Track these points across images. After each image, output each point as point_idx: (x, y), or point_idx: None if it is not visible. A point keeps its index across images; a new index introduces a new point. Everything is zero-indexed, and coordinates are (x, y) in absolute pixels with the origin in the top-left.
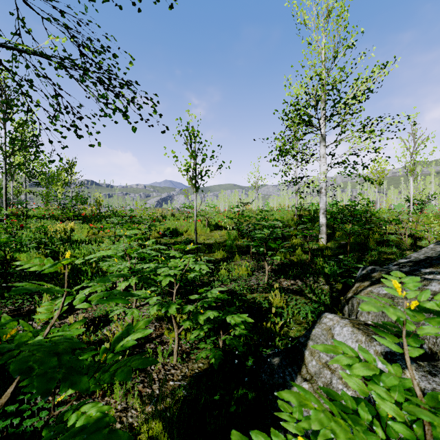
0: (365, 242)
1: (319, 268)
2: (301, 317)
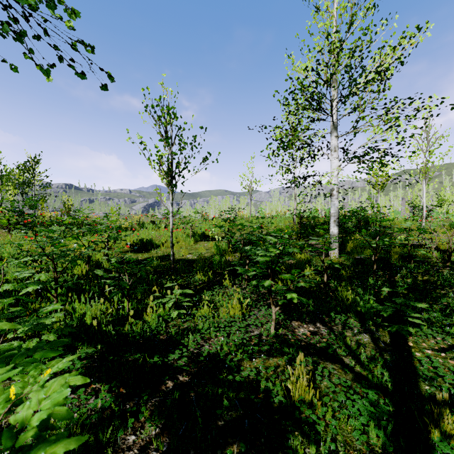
0: (384, 256)
1: (348, 304)
2: None
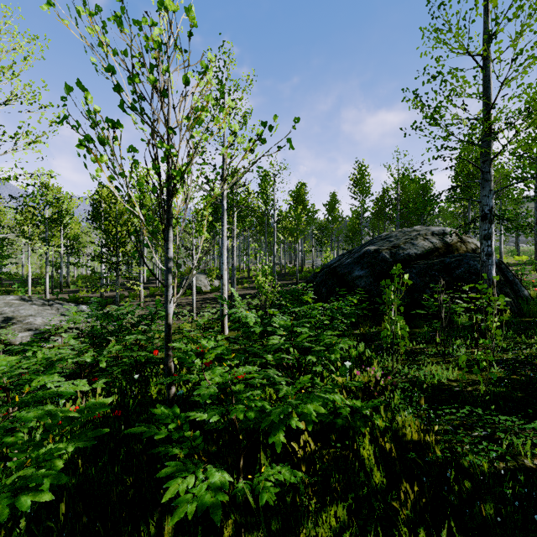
0: None
1: None
2: None
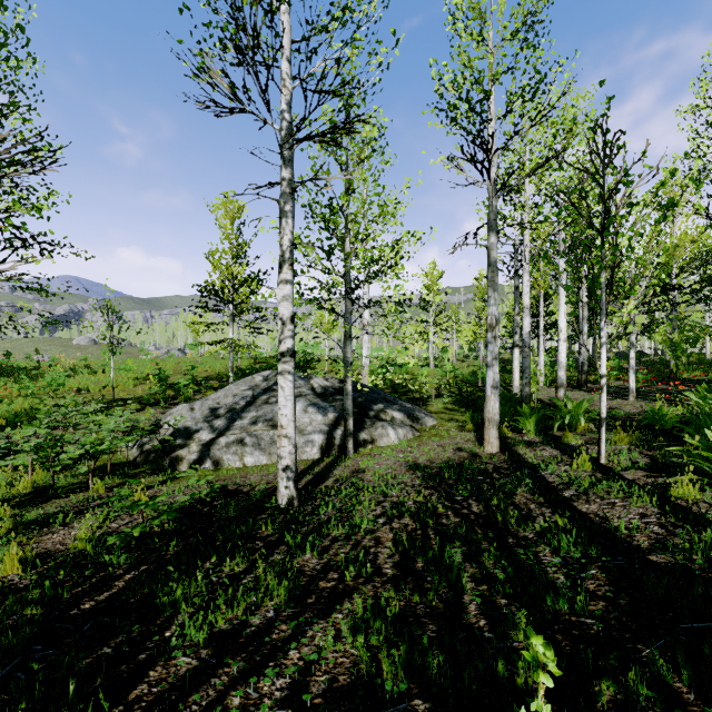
0: None
1: None
2: None
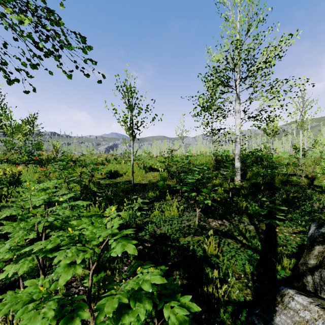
0: (271, 182)
1: (243, 208)
2: (242, 274)
